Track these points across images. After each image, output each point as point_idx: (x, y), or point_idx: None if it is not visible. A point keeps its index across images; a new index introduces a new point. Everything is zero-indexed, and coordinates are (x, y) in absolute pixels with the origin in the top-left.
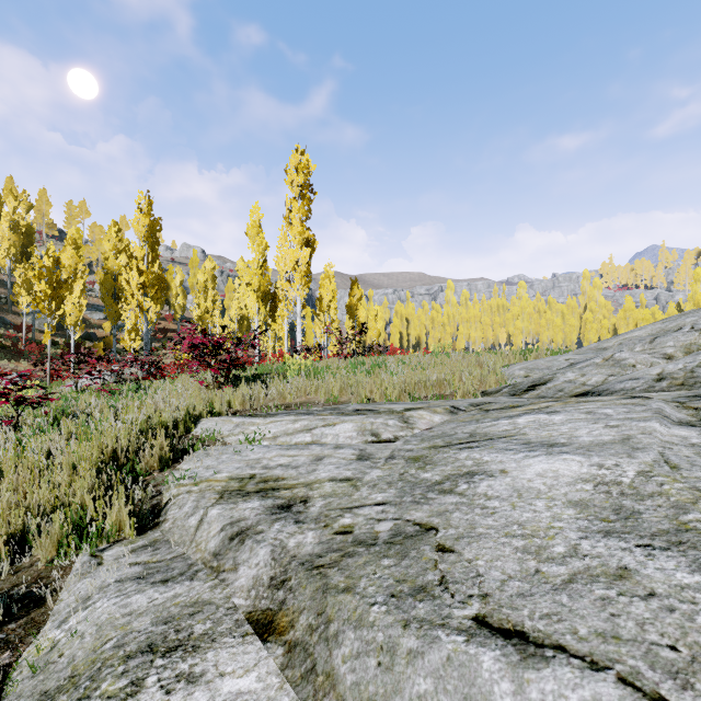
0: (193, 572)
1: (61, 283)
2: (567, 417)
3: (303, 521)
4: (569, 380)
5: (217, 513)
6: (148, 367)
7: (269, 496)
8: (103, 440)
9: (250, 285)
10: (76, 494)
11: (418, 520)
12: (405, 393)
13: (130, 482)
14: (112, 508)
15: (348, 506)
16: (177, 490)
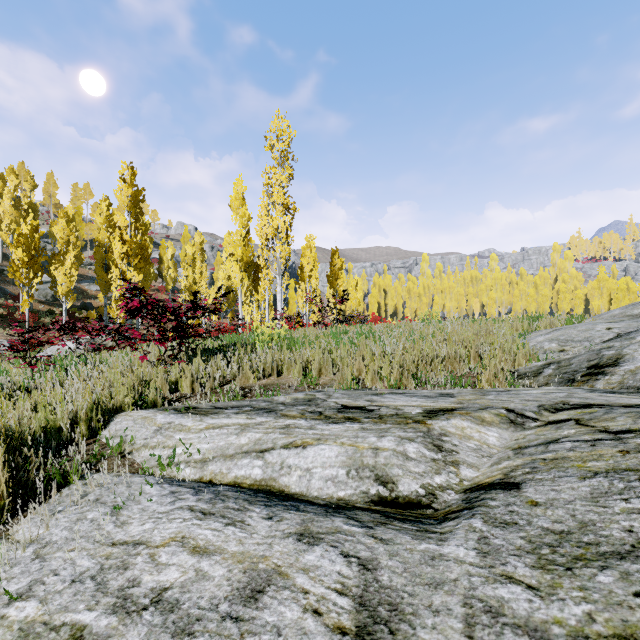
0: None
1: (40, 250)
2: None
3: None
4: None
5: None
6: (114, 336)
7: None
8: None
9: (233, 255)
10: None
11: None
12: (408, 375)
13: None
14: None
15: None
16: None
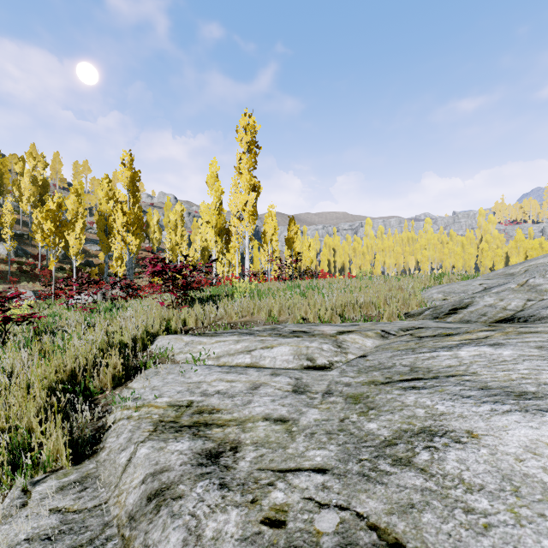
0: (103, 539)
1: (63, 222)
2: (518, 353)
3: (229, 486)
4: (489, 304)
5: (145, 453)
6: (126, 288)
7: (200, 435)
8: (64, 359)
9: (209, 223)
10: (23, 417)
11: (374, 519)
12: (336, 315)
13: (82, 402)
14: (49, 438)
15: (282, 467)
16: (121, 413)
